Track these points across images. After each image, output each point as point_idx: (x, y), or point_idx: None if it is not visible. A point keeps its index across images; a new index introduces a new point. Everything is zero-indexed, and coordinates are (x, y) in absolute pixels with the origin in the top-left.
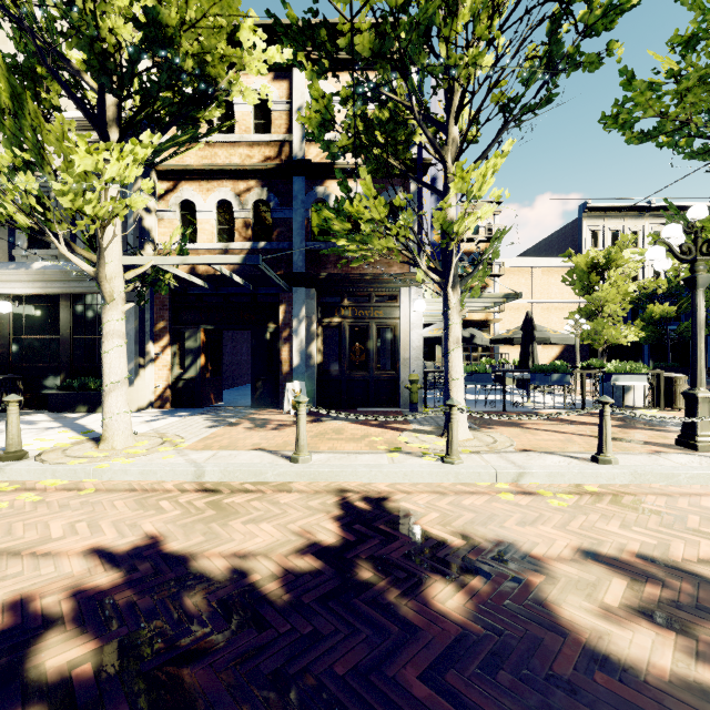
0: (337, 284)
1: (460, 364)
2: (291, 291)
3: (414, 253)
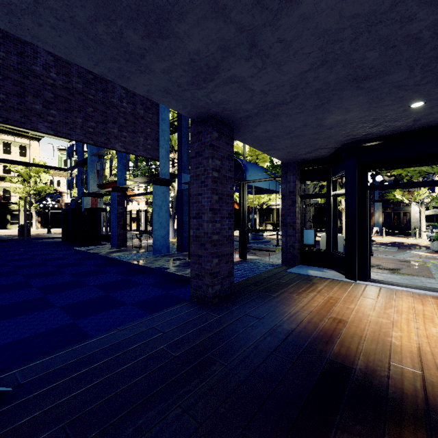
0: (389, 202)
1: (424, 223)
2: (373, 204)
3: (409, 201)
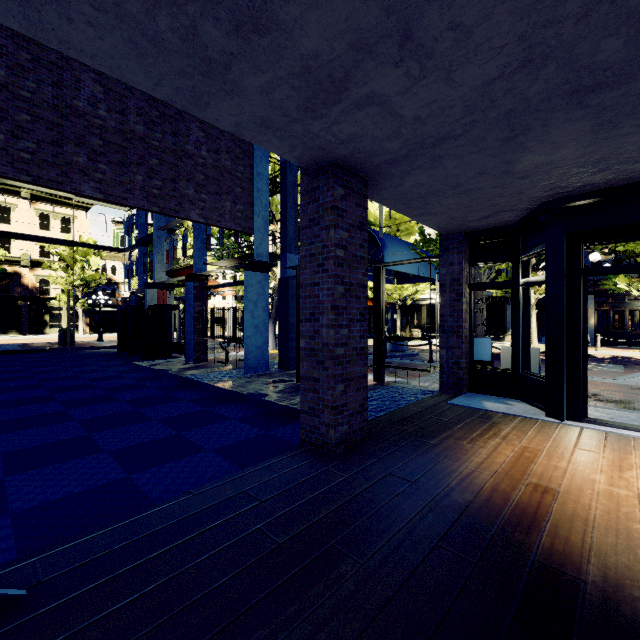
0: (605, 293)
1: None
2: None
3: None
